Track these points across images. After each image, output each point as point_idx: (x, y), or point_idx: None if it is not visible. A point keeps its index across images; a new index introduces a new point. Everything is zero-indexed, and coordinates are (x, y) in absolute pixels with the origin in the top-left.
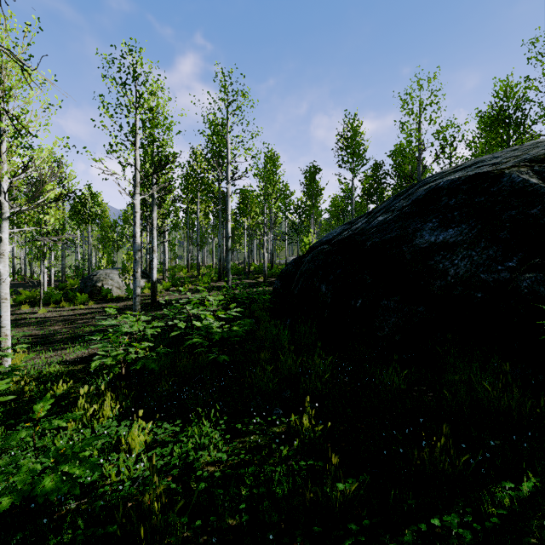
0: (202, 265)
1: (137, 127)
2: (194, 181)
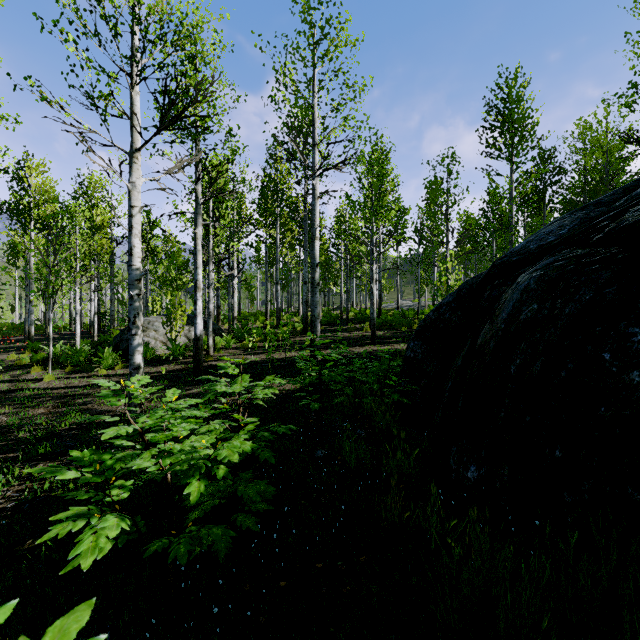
0: (287, 311)
1: (135, 42)
2: (272, 195)
